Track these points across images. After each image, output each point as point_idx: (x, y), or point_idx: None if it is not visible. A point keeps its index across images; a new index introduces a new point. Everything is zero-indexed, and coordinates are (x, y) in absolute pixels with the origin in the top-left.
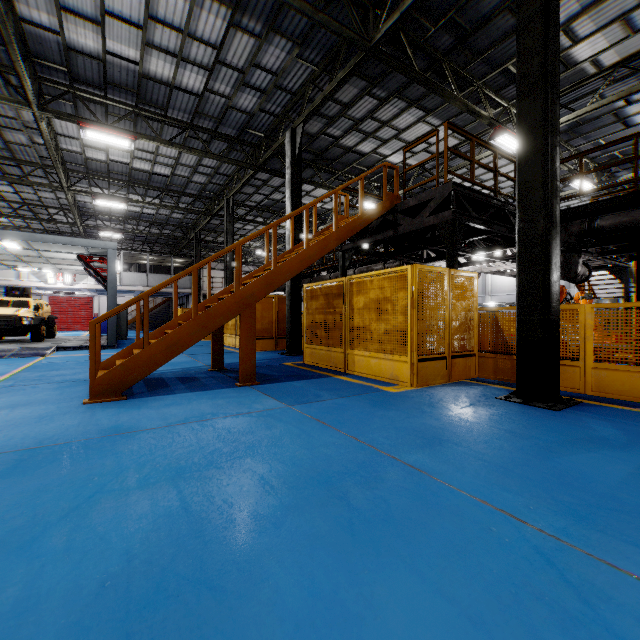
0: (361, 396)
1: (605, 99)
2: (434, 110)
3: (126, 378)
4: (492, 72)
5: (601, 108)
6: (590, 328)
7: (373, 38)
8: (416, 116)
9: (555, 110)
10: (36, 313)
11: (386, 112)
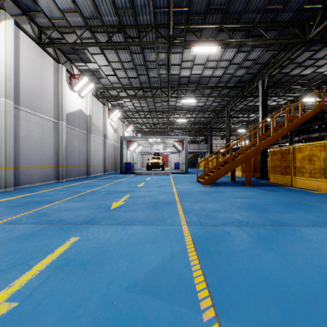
0: (298, 192)
1: None
2: None
3: (212, 180)
4: None
5: None
6: None
7: (307, 37)
8: None
9: None
10: (162, 161)
11: (319, 54)
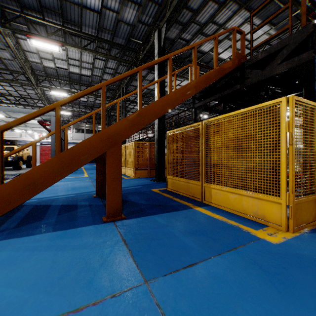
0: (239, 253)
1: None
2: None
3: None
4: None
5: None
6: None
7: None
8: (244, 18)
9: None
10: (17, 154)
11: (223, 16)
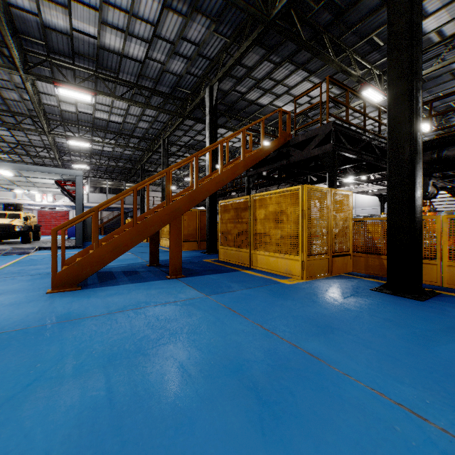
0: (263, 287)
1: (446, 61)
2: (316, 71)
3: (81, 273)
4: (360, 41)
5: (443, 68)
6: (444, 234)
7: (271, 14)
8: (302, 76)
9: (419, 60)
10: (25, 222)
11: (280, 73)
